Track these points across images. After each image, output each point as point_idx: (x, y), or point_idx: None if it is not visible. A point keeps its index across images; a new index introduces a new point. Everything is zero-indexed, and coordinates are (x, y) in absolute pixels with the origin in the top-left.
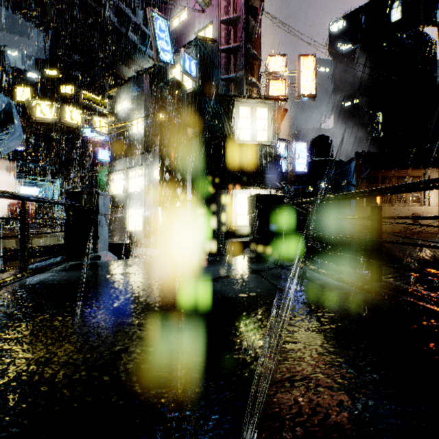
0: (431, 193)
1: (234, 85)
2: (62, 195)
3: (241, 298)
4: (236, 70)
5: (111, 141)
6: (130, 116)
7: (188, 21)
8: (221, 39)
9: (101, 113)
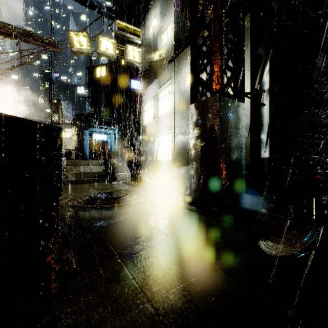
0: None
1: None
2: None
3: None
4: None
5: (144, 70)
6: (160, 30)
7: None
8: None
9: None
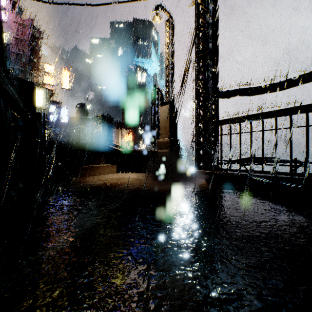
0: (119, 138)
1: (22, 72)
2: None
3: None
4: (23, 65)
5: None
6: None
7: None
8: (12, 45)
9: None
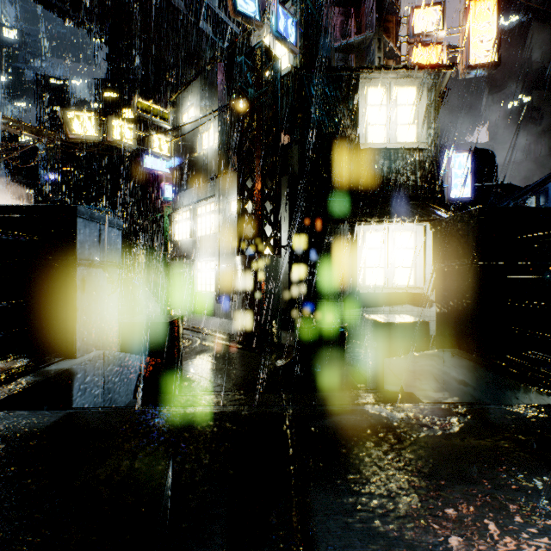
0: None
1: (357, 58)
2: None
3: None
4: (360, 34)
5: (175, 167)
6: (199, 128)
7: None
8: None
9: None
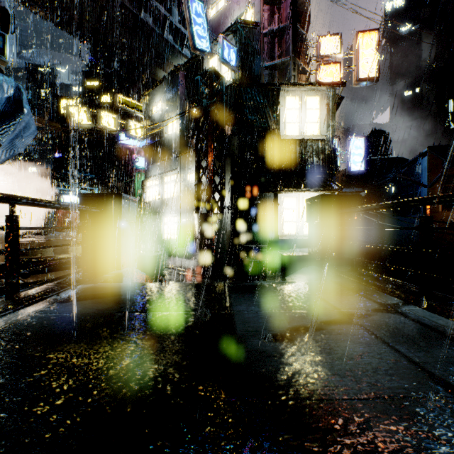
0: None
1: (279, 73)
2: (80, 199)
3: (374, 417)
4: (282, 56)
5: (146, 146)
6: (165, 118)
7: (226, 8)
8: (263, 22)
9: (139, 120)
